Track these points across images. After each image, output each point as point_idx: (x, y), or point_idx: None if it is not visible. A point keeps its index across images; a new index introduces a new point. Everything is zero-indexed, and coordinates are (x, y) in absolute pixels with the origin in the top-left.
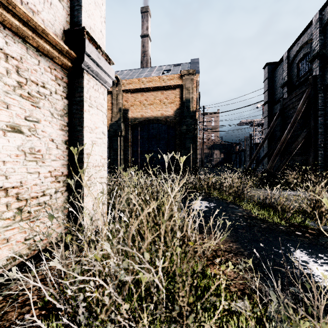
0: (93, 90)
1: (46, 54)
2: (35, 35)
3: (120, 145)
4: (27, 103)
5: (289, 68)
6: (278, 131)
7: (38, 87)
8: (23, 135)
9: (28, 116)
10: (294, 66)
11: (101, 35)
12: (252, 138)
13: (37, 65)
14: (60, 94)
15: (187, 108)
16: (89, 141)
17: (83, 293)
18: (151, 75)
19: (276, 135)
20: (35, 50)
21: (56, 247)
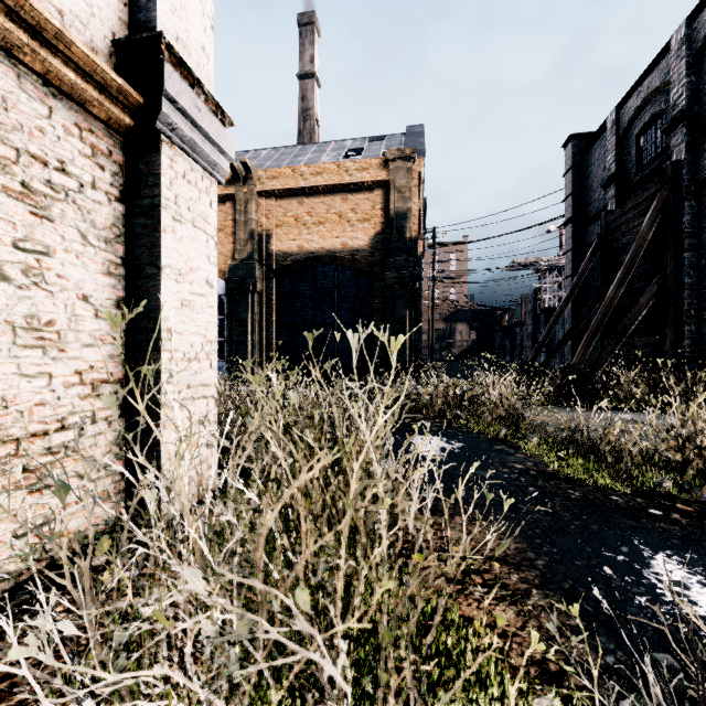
0: (183, 184)
1: (69, 93)
2: (37, 44)
3: (252, 313)
4: (21, 209)
5: (619, 147)
6: (596, 282)
7: (49, 171)
8: (10, 285)
9: (22, 240)
10: (630, 141)
11: (204, 56)
12: (539, 298)
13: (45, 118)
14: (104, 190)
15: (399, 232)
16: (175, 300)
17: (130, 704)
18: (321, 159)
19: (591, 291)
20: (39, 82)
21: (70, 570)
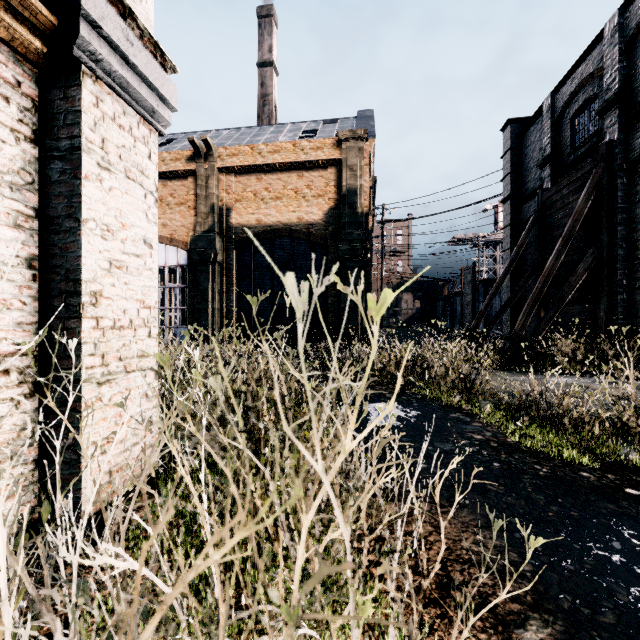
0: (112, 127)
1: None
2: None
3: (213, 282)
4: None
5: (554, 129)
6: (532, 255)
7: None
8: None
9: None
10: (565, 124)
11: None
12: (477, 270)
13: None
14: (8, 126)
15: (351, 207)
16: (102, 260)
17: None
18: (279, 139)
19: (527, 263)
20: None
21: None
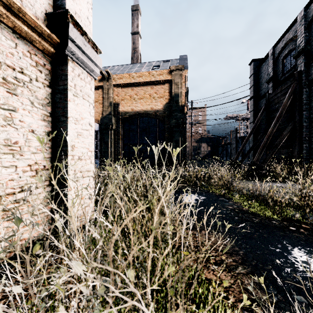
0: (78, 79)
1: (25, 37)
2: (9, 14)
3: (111, 138)
4: (2, 90)
5: (274, 64)
6: (263, 125)
7: (15, 72)
8: None
9: (2, 104)
10: (279, 62)
11: (88, 22)
12: (238, 132)
13: (13, 48)
14: (41, 82)
15: (176, 102)
16: (74, 132)
17: None
18: (142, 70)
19: (261, 129)
20: (11, 31)
21: (20, 260)
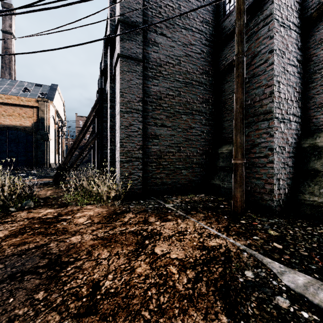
0: None
1: None
2: None
3: None
4: None
5: None
6: None
7: None
8: None
9: None
10: None
11: None
12: None
13: None
14: None
15: (42, 123)
16: None
17: None
18: (12, 90)
19: None
20: None
21: None
